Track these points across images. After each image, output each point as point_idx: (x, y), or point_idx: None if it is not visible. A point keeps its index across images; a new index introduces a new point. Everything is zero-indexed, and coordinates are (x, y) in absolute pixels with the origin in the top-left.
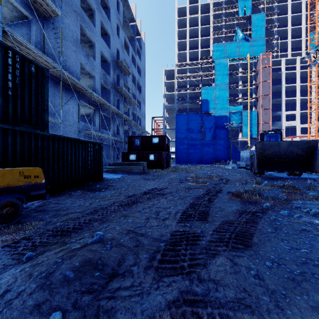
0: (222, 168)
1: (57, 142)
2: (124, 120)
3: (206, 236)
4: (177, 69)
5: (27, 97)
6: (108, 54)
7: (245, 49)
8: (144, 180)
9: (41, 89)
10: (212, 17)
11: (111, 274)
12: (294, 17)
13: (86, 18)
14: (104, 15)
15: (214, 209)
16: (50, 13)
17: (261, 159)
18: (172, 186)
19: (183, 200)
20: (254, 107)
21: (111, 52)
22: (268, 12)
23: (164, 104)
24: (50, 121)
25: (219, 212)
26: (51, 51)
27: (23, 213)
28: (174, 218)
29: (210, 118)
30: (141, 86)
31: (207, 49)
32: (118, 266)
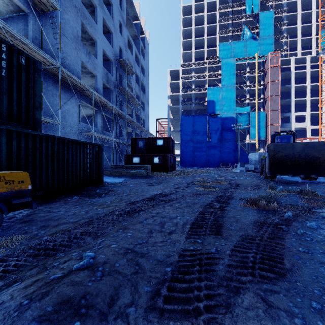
0: (229, 171)
1: (51, 143)
2: (127, 121)
3: (223, 257)
4: (182, 69)
5: (16, 92)
6: (111, 53)
7: (253, 48)
8: (148, 184)
9: (33, 84)
10: (218, 15)
11: (97, 322)
12: (304, 15)
13: (87, 14)
14: (107, 12)
15: (227, 219)
16: (47, 7)
17: (274, 162)
18: (178, 191)
19: (191, 208)
20: (263, 108)
21: (114, 50)
22: (277, 10)
23: (168, 105)
24: (47, 122)
25: (234, 224)
26: (49, 48)
27: (6, 224)
28: (181, 231)
29: (216, 119)
30: (145, 87)
31: (213, 48)
32: (109, 306)
